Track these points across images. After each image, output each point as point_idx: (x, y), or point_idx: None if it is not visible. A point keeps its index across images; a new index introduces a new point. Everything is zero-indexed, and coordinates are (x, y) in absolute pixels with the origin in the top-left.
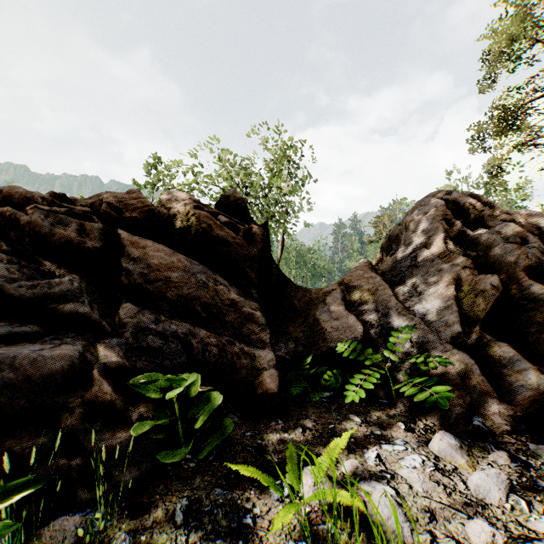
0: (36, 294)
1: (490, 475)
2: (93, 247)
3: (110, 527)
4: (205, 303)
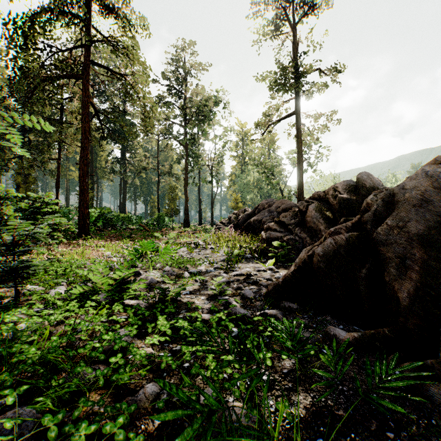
0: (288, 223)
1: (268, 276)
2: (304, 211)
3: (262, 260)
4: (314, 229)
